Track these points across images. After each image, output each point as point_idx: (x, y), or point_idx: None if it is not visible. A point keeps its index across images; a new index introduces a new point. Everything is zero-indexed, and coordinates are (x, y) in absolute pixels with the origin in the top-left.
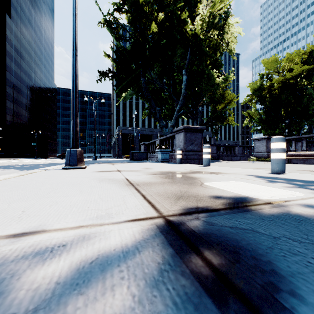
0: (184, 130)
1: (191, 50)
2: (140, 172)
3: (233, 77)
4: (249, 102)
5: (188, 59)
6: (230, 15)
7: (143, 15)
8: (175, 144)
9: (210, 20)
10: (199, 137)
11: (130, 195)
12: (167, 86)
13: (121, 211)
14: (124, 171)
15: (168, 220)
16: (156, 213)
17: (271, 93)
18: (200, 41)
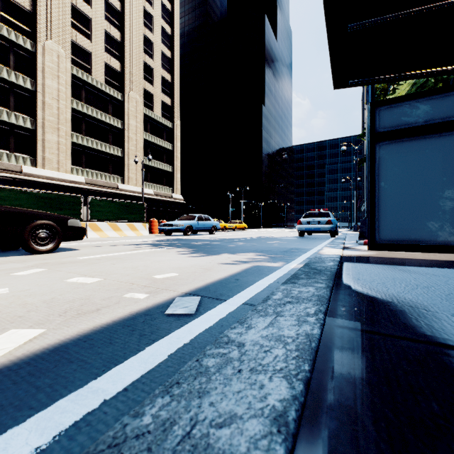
0: None
1: None
2: None
3: None
4: None
5: None
6: None
7: None
8: None
9: None
10: None
11: None
12: None
13: None
14: None
15: None
16: None
17: None
18: None
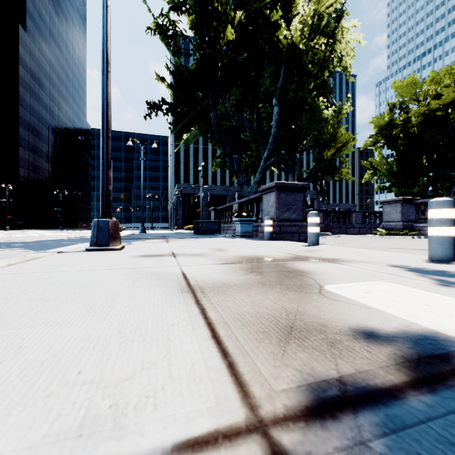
0: (276, 189)
1: (285, 68)
2: (208, 259)
3: (350, 108)
4: (373, 146)
5: (281, 82)
6: (346, 14)
7: (214, 16)
8: (263, 211)
9: (314, 23)
10: (300, 199)
11: (184, 322)
12: (248, 123)
13: (153, 391)
14: (182, 257)
15: (277, 452)
16: (241, 404)
17: (406, 132)
18: (300, 54)
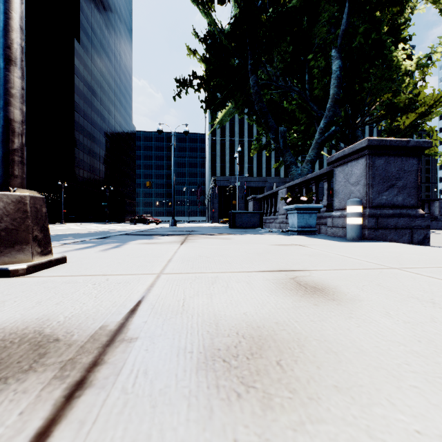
0: (368, 151)
1: (350, 6)
2: None
3: None
4: None
5: (344, 25)
6: None
7: None
8: (335, 192)
9: None
10: (411, 169)
11: None
12: None
13: None
14: None
15: None
16: None
17: None
18: None
